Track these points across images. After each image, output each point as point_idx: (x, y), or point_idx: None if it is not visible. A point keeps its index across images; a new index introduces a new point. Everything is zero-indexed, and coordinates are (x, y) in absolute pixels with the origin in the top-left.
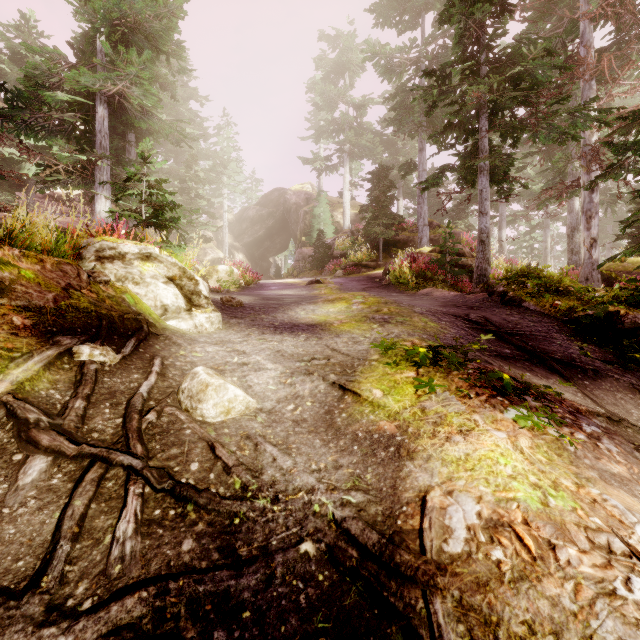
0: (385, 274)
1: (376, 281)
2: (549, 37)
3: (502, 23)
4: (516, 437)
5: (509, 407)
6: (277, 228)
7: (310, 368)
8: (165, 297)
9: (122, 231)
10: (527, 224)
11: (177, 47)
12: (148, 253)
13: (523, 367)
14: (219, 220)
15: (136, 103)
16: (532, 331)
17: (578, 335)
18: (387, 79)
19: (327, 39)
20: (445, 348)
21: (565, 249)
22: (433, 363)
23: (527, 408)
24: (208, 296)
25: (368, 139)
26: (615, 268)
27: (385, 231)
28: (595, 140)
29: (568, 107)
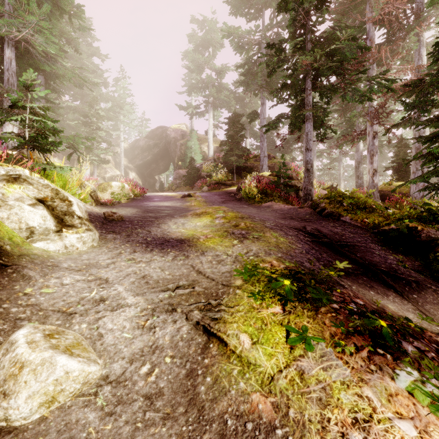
0: (238, 190)
1: (232, 195)
2: (354, 26)
3: (322, 13)
4: (429, 434)
5: (396, 368)
6: (161, 155)
7: (173, 301)
8: (31, 219)
9: (14, 152)
10: (328, 158)
11: (77, 9)
12: (16, 175)
13: (364, 283)
14: (117, 147)
15: (40, 49)
16: (355, 242)
17: (387, 244)
18: (239, 52)
19: (197, 22)
20: (304, 274)
21: (351, 175)
22: (299, 297)
23: (412, 366)
24: (83, 215)
25: (225, 95)
26: (386, 189)
27: (238, 160)
28: (377, 103)
29: (369, 76)
